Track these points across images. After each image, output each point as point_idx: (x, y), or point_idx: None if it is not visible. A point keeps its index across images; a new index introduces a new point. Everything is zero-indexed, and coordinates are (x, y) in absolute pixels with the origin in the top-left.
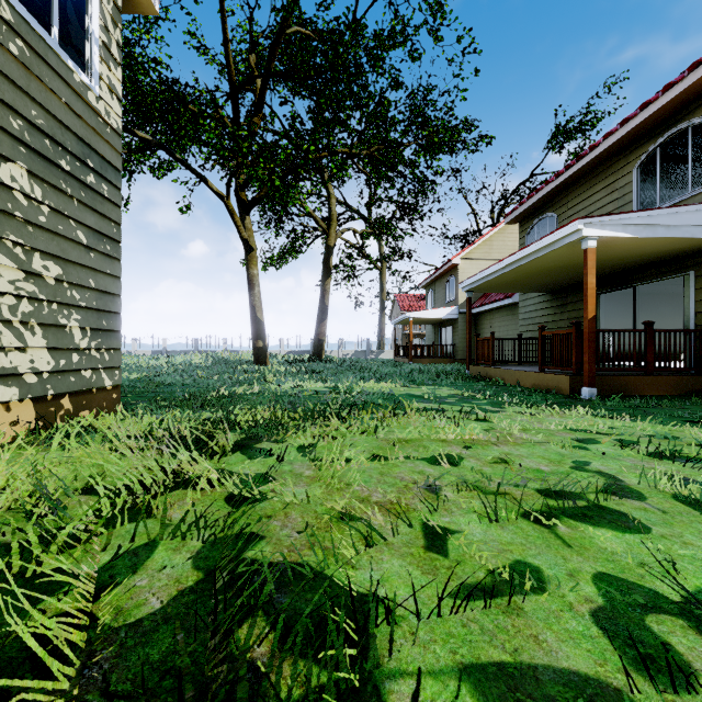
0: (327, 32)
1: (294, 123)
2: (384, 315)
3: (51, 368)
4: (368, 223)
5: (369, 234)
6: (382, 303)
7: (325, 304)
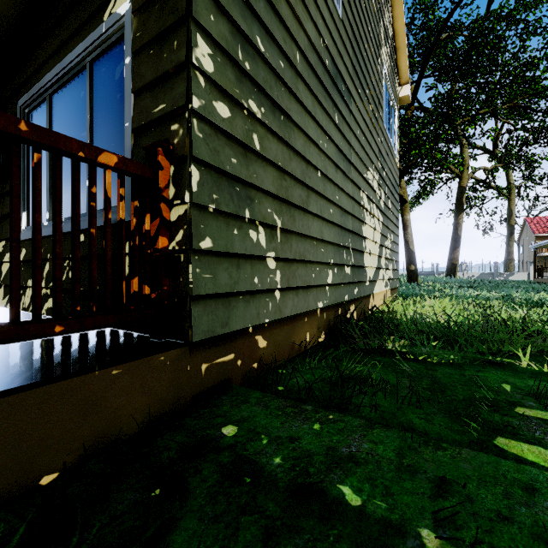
0: (470, 23)
1: (435, 101)
2: (512, 239)
3: (392, 277)
4: (497, 158)
5: (497, 167)
6: (510, 228)
7: (458, 235)
